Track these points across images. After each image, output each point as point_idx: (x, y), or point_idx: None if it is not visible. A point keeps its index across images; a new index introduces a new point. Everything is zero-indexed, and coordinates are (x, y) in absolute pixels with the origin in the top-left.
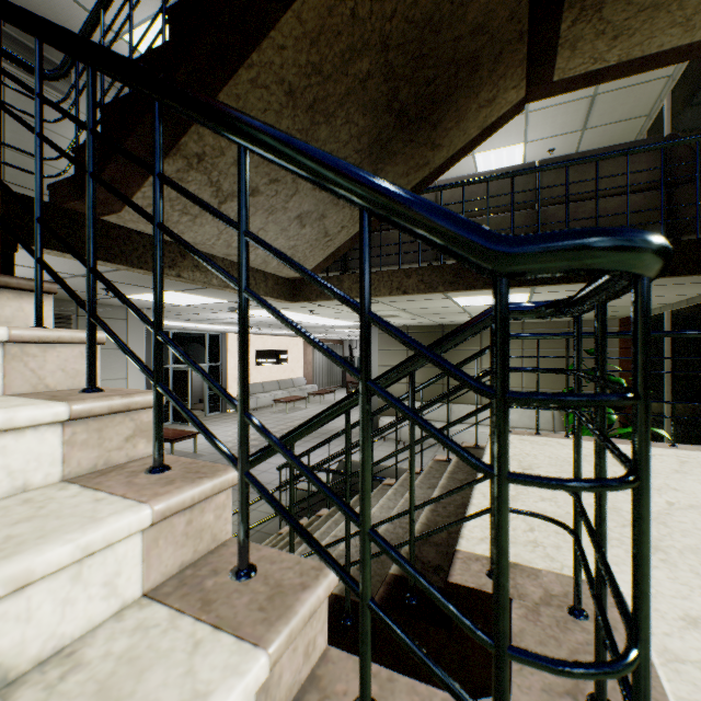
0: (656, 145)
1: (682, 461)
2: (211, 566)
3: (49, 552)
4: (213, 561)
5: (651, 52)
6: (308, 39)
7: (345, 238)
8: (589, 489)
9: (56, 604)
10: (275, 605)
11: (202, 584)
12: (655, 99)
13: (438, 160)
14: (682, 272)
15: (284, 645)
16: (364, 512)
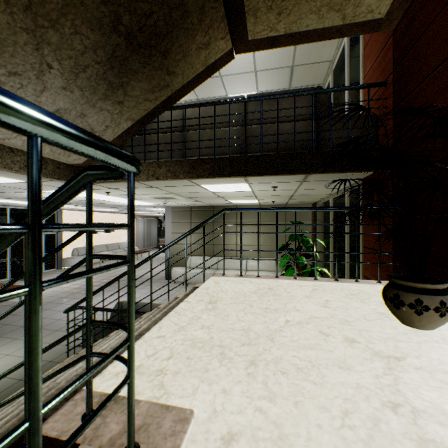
0: (310, 91)
1: (314, 289)
2: None
3: None
4: None
5: (302, 29)
6: None
7: (113, 136)
8: None
9: None
10: None
11: None
12: (325, 74)
13: (177, 84)
14: (321, 170)
15: None
16: None
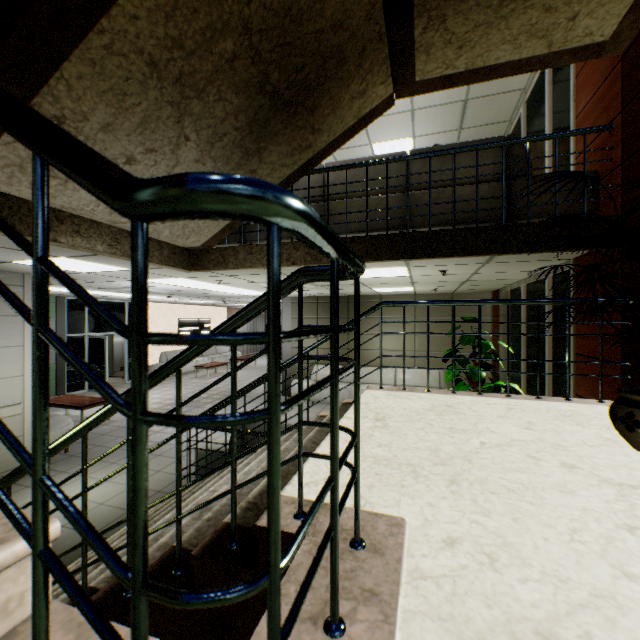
0: (498, 143)
1: (509, 408)
2: None
3: None
4: None
5: (490, 63)
6: (163, 13)
7: None
8: (203, 424)
9: None
10: None
11: None
12: (514, 107)
13: (321, 144)
14: (515, 250)
15: None
16: (34, 460)
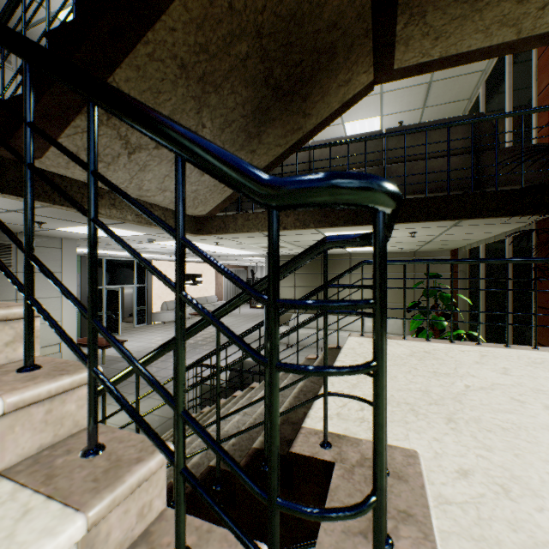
0: (468, 120)
1: (483, 355)
2: (67, 447)
3: None
4: (70, 443)
5: (463, 50)
6: (194, 24)
7: None
8: (333, 373)
9: None
10: (108, 476)
11: (52, 462)
12: (474, 87)
13: (309, 126)
14: (485, 215)
15: (105, 509)
16: (177, 397)
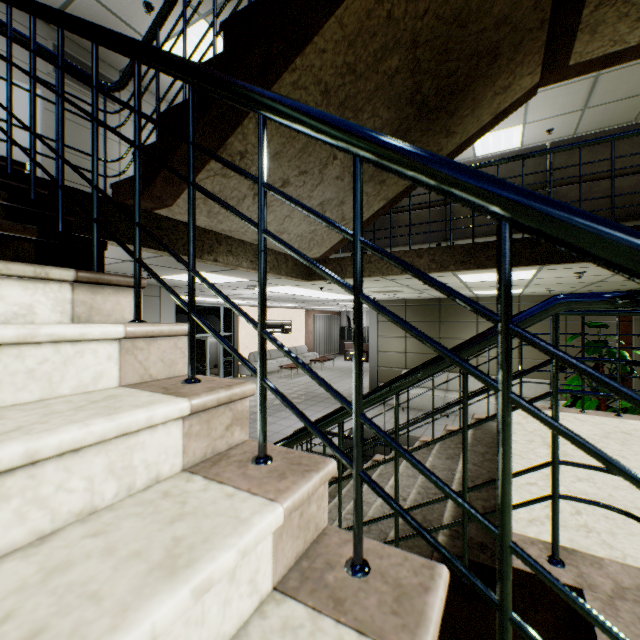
0: None
1: None
2: (323, 558)
3: (221, 559)
4: (322, 552)
5: None
6: (346, 42)
7: None
8: None
9: (219, 605)
10: (406, 608)
11: (323, 579)
12: None
13: (451, 146)
14: None
15: None
16: (505, 524)
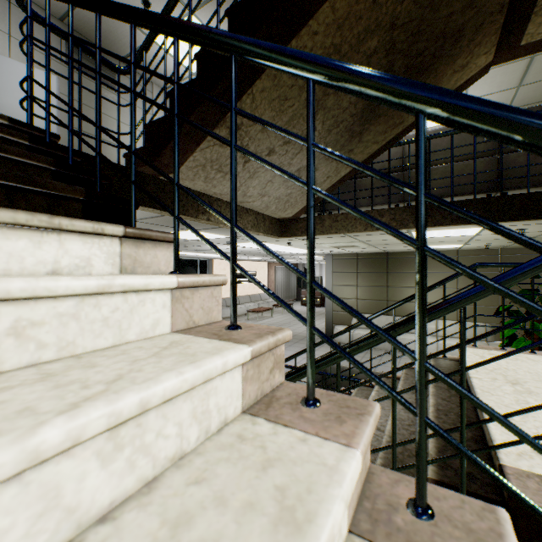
0: None
1: None
2: (383, 499)
3: (335, 513)
4: (378, 492)
5: None
6: (335, 25)
7: (327, 185)
8: None
9: None
10: None
11: (392, 521)
12: None
13: (411, 119)
14: None
15: None
16: None
